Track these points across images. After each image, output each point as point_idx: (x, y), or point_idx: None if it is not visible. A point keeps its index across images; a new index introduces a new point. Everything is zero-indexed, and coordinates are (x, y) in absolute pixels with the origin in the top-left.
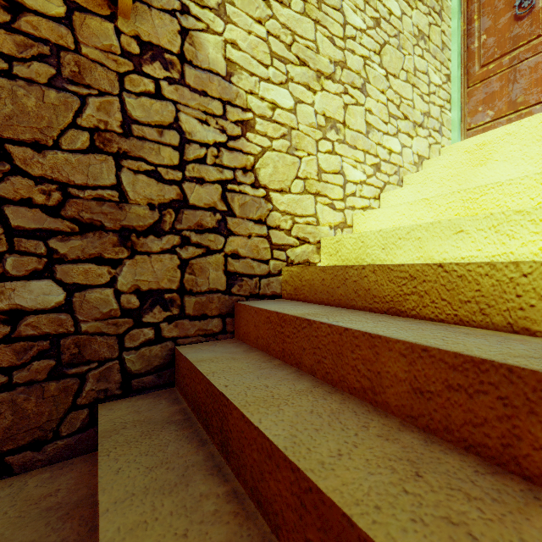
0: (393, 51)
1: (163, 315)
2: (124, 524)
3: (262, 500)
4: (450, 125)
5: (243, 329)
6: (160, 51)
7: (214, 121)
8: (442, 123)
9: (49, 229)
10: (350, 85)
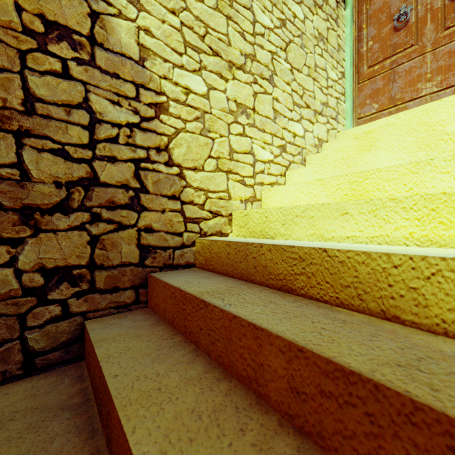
0: (297, 49)
1: (71, 291)
2: None
3: None
4: (344, 114)
5: (154, 300)
6: (68, 31)
7: (127, 103)
8: (338, 112)
9: None
10: (259, 75)
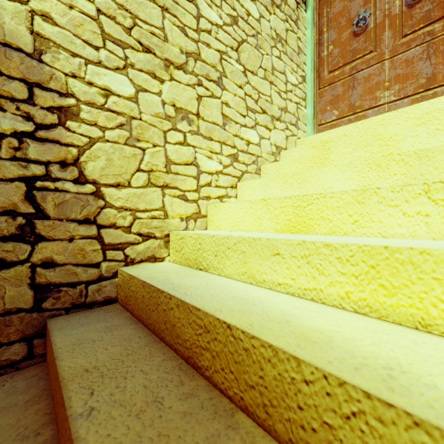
0: (251, 49)
1: None
2: None
3: None
4: (305, 120)
5: (48, 356)
6: None
7: (14, 106)
8: (298, 117)
9: None
10: (204, 77)
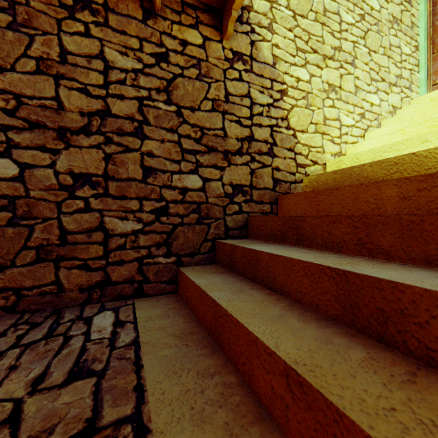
0: (374, 35)
1: (243, 199)
2: (271, 251)
3: (329, 244)
4: (418, 83)
5: (285, 209)
6: (241, 55)
7: (267, 91)
8: (411, 82)
9: (196, 150)
10: (344, 61)
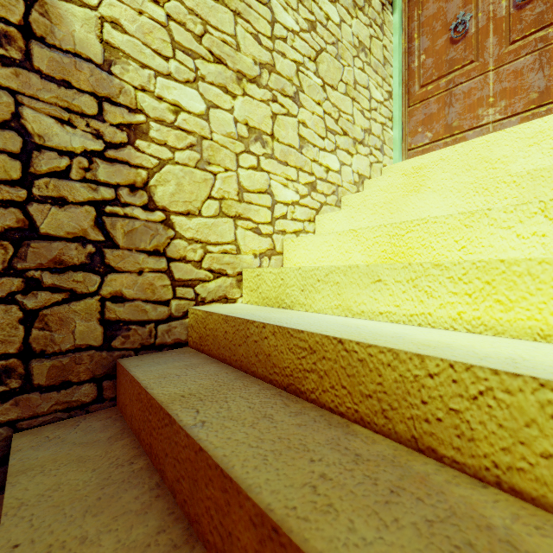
0: (331, 59)
1: None
2: None
3: None
4: (392, 144)
5: (122, 397)
6: None
7: (84, 122)
8: (384, 141)
9: None
10: (279, 92)
